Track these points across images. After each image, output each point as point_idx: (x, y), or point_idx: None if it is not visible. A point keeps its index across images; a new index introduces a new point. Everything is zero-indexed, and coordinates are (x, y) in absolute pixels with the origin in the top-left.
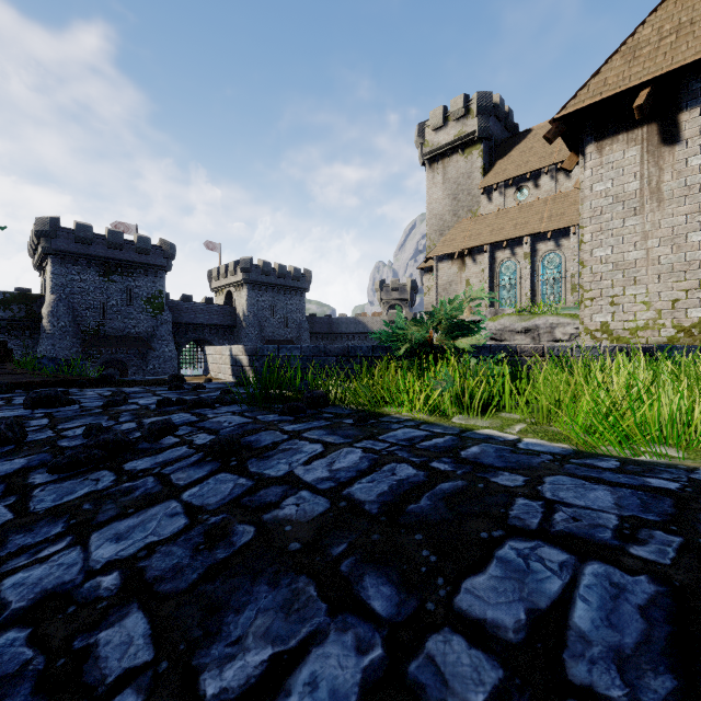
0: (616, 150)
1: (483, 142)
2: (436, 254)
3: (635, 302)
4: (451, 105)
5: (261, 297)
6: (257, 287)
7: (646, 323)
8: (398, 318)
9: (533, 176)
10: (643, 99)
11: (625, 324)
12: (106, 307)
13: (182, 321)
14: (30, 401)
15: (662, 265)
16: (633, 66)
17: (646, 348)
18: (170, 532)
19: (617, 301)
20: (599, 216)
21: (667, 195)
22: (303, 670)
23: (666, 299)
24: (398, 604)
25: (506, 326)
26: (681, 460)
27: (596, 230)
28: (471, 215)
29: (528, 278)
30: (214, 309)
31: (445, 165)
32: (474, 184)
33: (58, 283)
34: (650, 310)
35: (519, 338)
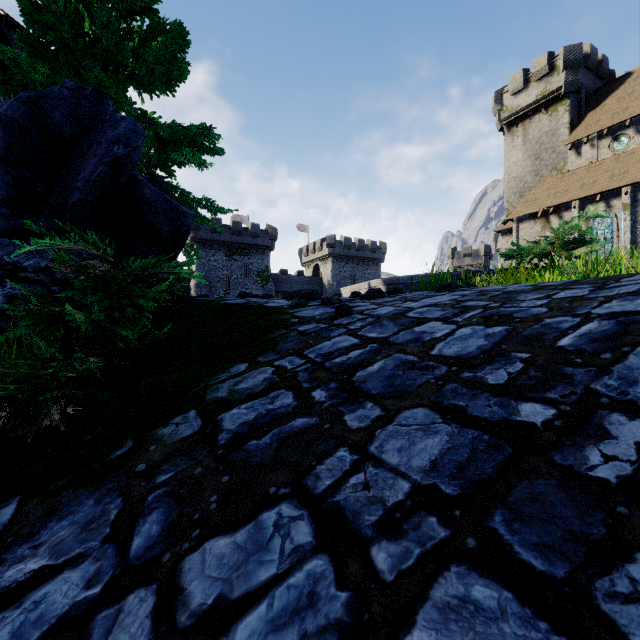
0: None
1: (570, 97)
2: (516, 215)
3: None
4: (533, 66)
5: (343, 268)
6: (340, 260)
7: None
8: None
9: (635, 122)
10: None
11: None
12: (230, 280)
13: (281, 290)
14: (295, 294)
15: None
16: None
17: None
18: (457, 297)
19: None
20: None
21: None
22: (561, 293)
23: None
24: (592, 285)
25: None
26: None
27: None
28: (556, 172)
29: (628, 230)
30: (305, 280)
31: (525, 127)
32: (560, 141)
33: (200, 263)
34: None
35: None
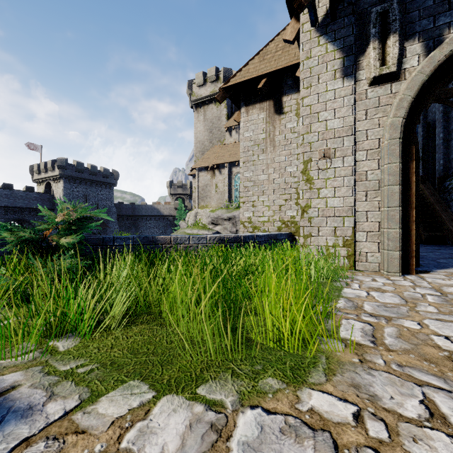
0: (254, 113)
1: (227, 99)
2: (197, 166)
3: (263, 206)
4: (208, 72)
5: (75, 188)
6: (73, 181)
7: (268, 218)
8: (180, 206)
9: None
10: (262, 84)
11: (259, 218)
12: None
13: (1, 204)
14: None
15: (275, 184)
16: (262, 64)
17: (237, 237)
18: None
19: (255, 204)
20: (247, 152)
21: (277, 143)
22: None
23: (277, 204)
24: None
25: (219, 216)
26: (43, 358)
27: (245, 160)
28: (220, 143)
29: None
30: (33, 196)
31: (205, 110)
32: (222, 124)
33: None
34: (270, 210)
35: (226, 223)
